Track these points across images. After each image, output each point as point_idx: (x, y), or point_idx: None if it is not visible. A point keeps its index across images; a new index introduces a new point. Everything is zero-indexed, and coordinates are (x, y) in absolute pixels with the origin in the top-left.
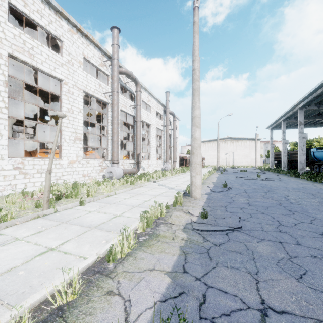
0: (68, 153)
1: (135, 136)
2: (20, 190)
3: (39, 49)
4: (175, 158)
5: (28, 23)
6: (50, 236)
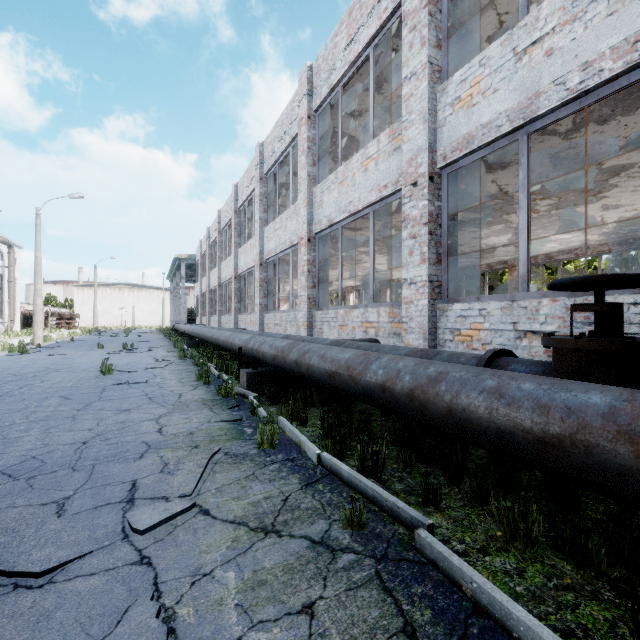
0: None
1: None
2: None
3: None
4: (13, 314)
5: None
6: None
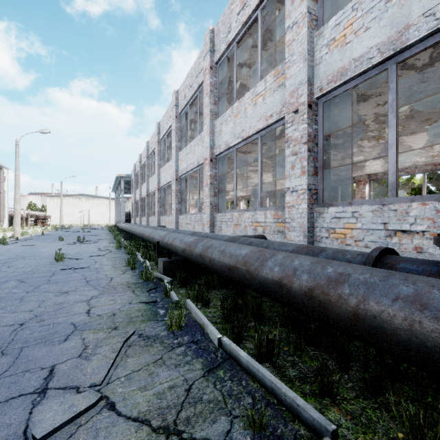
0: None
1: None
2: None
3: None
4: (2, 216)
5: None
6: None
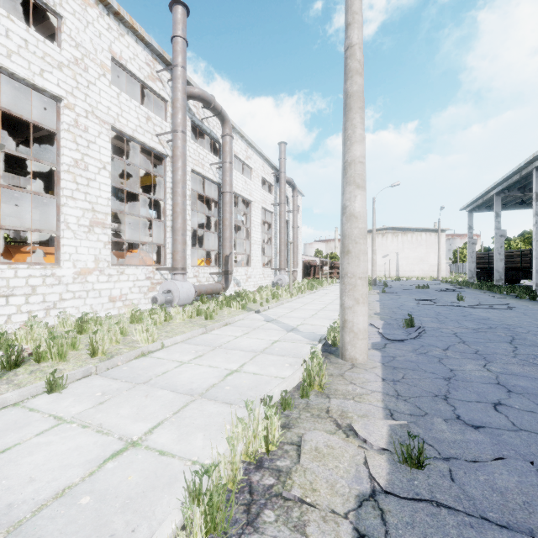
0: (76, 253)
1: (221, 221)
2: None
3: (1, 24)
4: (296, 263)
5: None
6: None
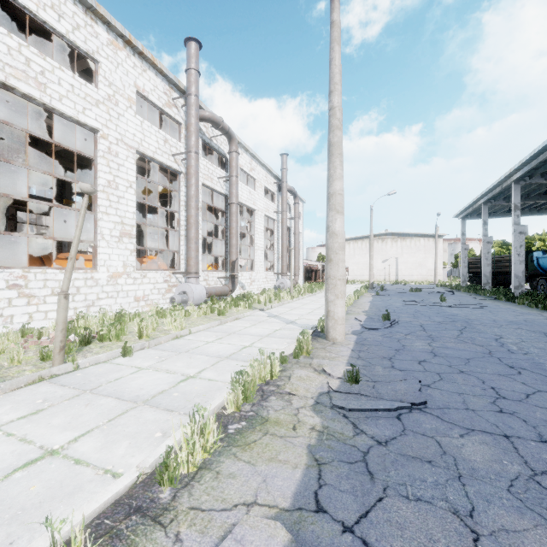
0: (109, 260)
1: (228, 229)
2: (20, 326)
3: (55, 75)
4: (297, 268)
5: (38, 31)
6: (54, 422)
